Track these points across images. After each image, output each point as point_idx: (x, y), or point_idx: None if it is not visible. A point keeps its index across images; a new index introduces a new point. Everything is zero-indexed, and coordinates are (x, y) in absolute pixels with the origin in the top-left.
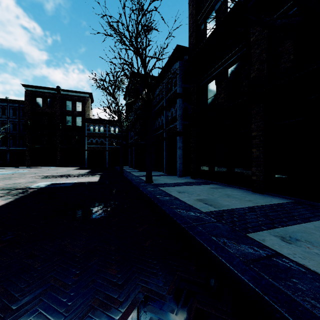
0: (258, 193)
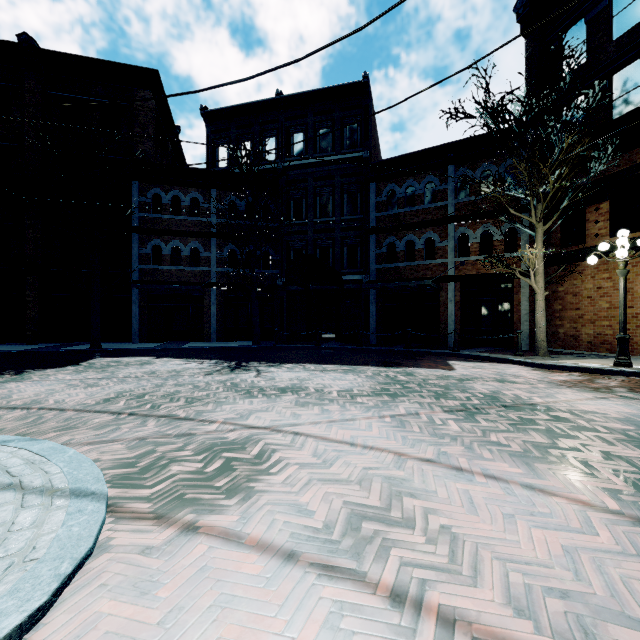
0: (35, 344)
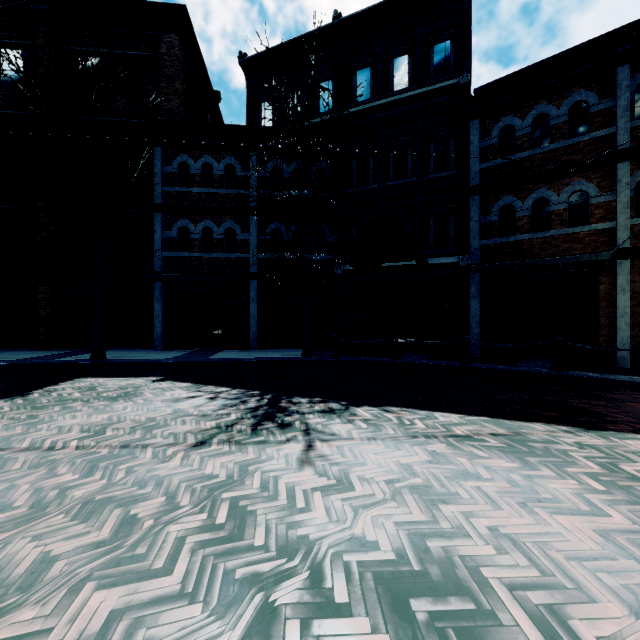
0: (47, 350)
